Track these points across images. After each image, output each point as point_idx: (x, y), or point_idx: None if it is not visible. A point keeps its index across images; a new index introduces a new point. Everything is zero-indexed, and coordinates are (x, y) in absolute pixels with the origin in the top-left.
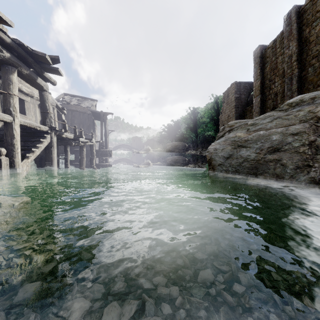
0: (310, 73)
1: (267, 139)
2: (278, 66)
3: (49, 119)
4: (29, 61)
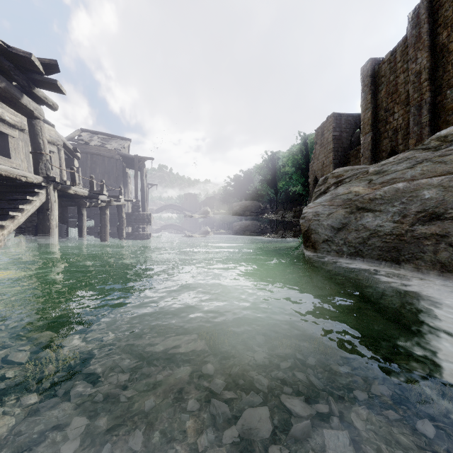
0: (449, 98)
1: (412, 197)
2: (398, 89)
3: (44, 165)
4: (4, 66)
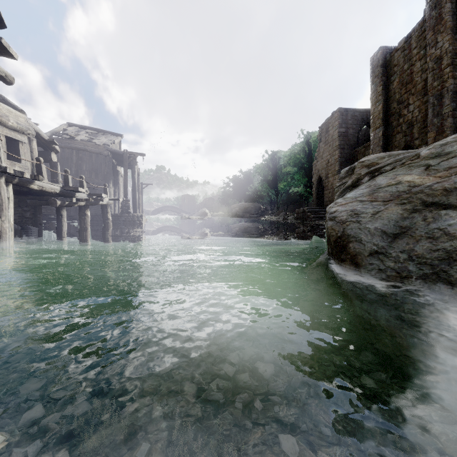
0: None
1: None
2: (414, 78)
3: None
4: None
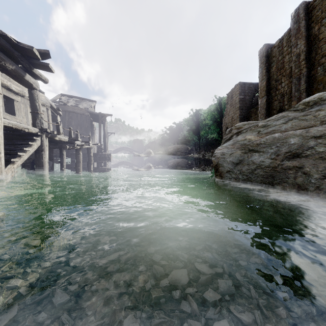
0: (319, 73)
1: (283, 143)
2: (285, 66)
3: (39, 120)
4: (14, 55)
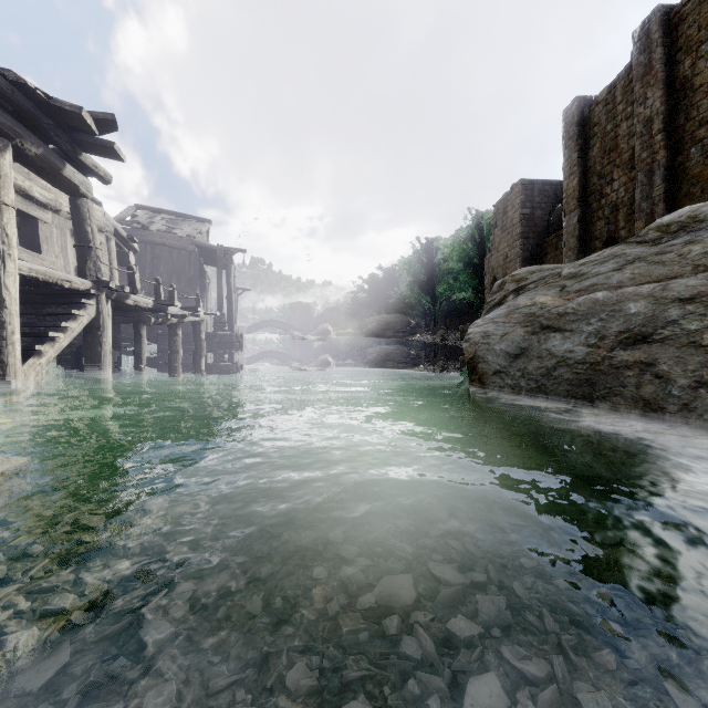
0: (694, 160)
1: (614, 312)
2: (619, 145)
3: (93, 263)
4: (42, 124)
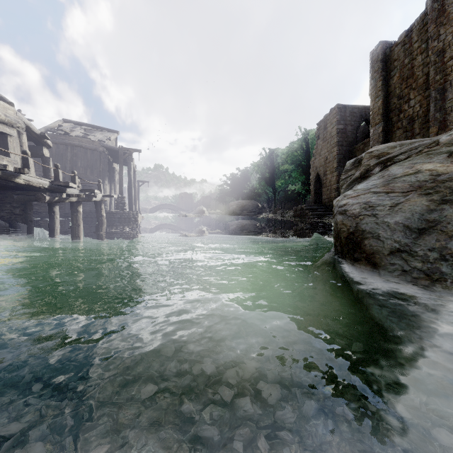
0: None
1: None
2: (415, 73)
3: None
4: None
